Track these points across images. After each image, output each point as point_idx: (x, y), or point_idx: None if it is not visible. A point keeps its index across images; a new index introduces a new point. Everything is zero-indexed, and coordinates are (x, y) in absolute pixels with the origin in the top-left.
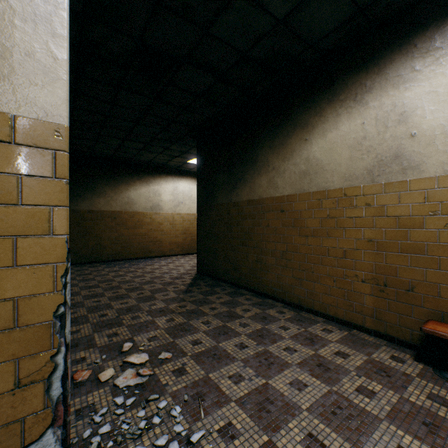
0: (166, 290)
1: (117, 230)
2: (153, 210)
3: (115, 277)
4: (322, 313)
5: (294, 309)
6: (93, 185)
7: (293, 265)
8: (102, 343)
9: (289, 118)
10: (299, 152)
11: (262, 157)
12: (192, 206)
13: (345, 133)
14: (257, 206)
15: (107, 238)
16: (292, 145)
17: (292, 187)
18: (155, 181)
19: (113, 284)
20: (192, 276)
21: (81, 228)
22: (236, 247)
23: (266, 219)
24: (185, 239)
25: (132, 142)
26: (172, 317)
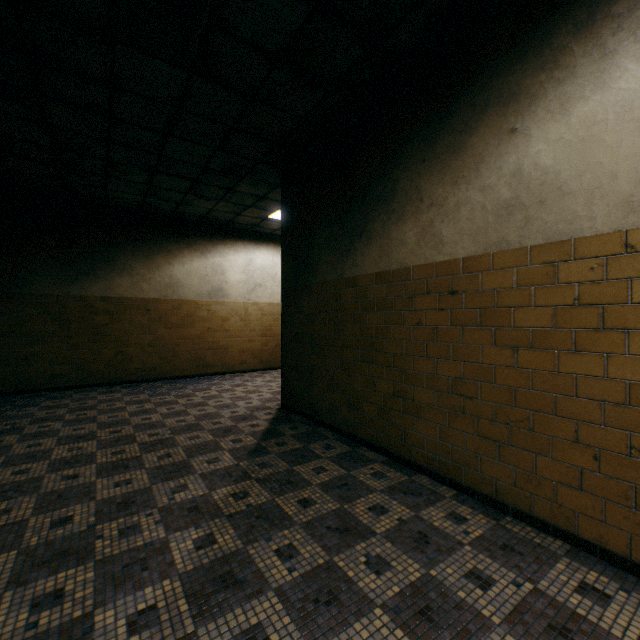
0: (216, 448)
1: (152, 330)
2: (213, 297)
3: (134, 415)
4: (558, 528)
5: (483, 508)
6: (110, 256)
7: (480, 410)
8: (3, 638)
9: (469, 91)
10: (494, 162)
11: (407, 183)
12: (278, 290)
13: (630, 93)
14: (395, 285)
15: (134, 343)
16: (478, 147)
17: (478, 240)
18: (215, 250)
19: (123, 432)
20: (270, 415)
21: (90, 327)
22: (353, 364)
23: (415, 310)
24: (266, 344)
25: (169, 177)
26: (211, 531)
